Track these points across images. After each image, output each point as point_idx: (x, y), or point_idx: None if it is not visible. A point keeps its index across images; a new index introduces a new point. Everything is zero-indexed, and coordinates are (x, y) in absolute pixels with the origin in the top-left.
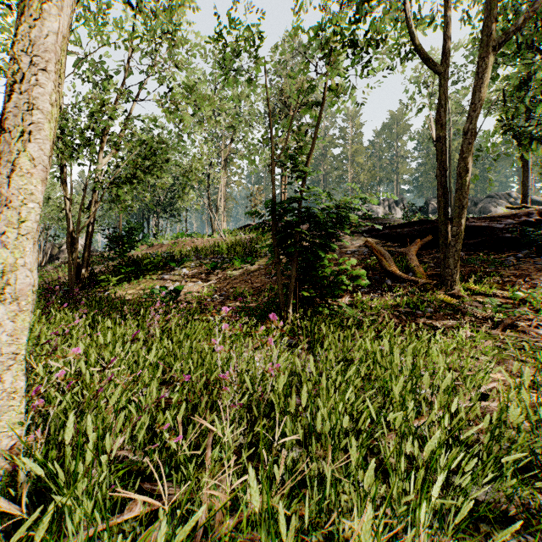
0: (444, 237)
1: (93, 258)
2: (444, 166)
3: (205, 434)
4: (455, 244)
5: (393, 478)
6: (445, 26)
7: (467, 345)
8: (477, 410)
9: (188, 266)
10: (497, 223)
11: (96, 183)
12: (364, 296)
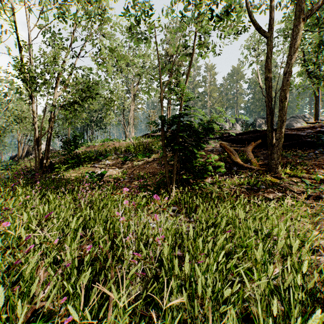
0: (270, 140)
1: (52, 154)
2: (270, 95)
3: (105, 297)
4: (278, 144)
5: None
6: (271, 8)
7: (290, 211)
8: None
9: (110, 159)
10: (302, 132)
11: (52, 107)
12: (220, 178)
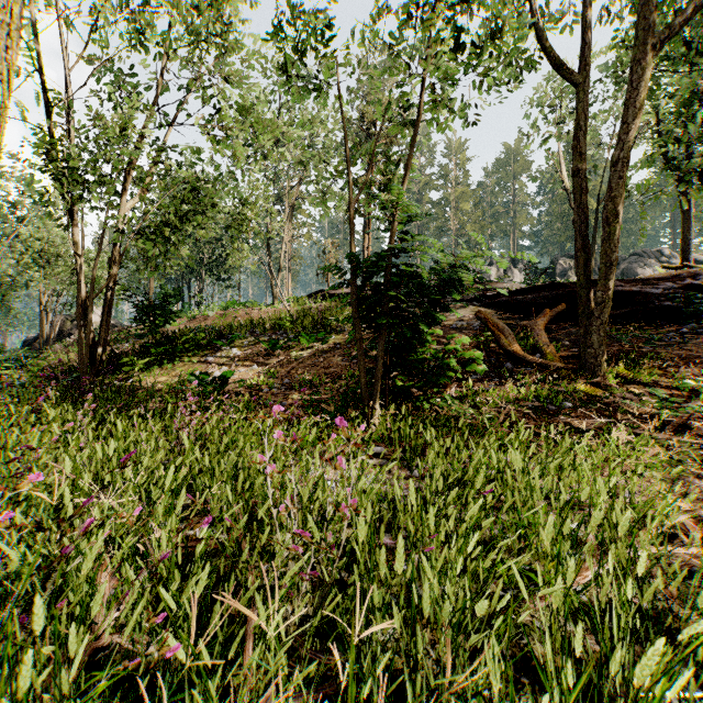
0: (584, 305)
1: (115, 335)
2: (584, 209)
3: (240, 620)
4: (600, 314)
5: (549, 687)
6: (586, 21)
7: (624, 456)
8: (682, 574)
9: (240, 345)
10: (652, 288)
11: (116, 233)
12: (476, 386)
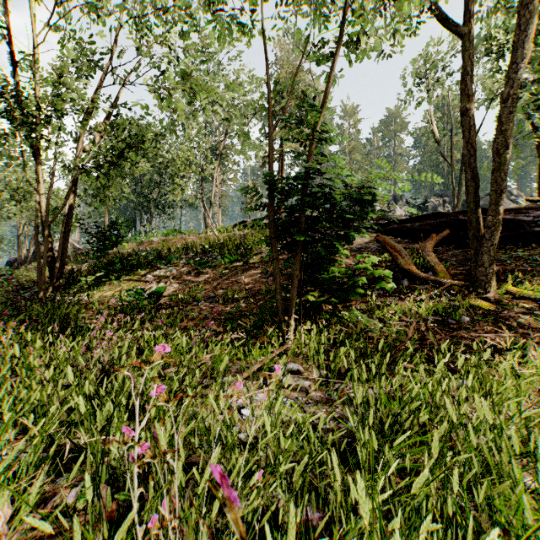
0: (475, 229)
1: (78, 256)
2: (474, 144)
3: None
4: (490, 237)
5: None
6: None
7: None
8: None
9: (176, 264)
10: (524, 216)
11: (67, 169)
12: (379, 300)
